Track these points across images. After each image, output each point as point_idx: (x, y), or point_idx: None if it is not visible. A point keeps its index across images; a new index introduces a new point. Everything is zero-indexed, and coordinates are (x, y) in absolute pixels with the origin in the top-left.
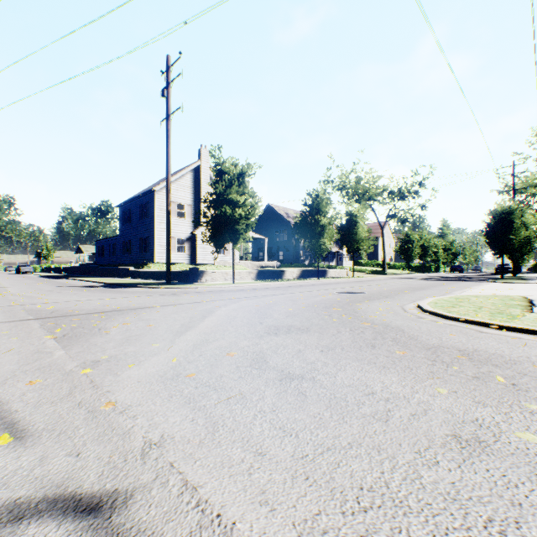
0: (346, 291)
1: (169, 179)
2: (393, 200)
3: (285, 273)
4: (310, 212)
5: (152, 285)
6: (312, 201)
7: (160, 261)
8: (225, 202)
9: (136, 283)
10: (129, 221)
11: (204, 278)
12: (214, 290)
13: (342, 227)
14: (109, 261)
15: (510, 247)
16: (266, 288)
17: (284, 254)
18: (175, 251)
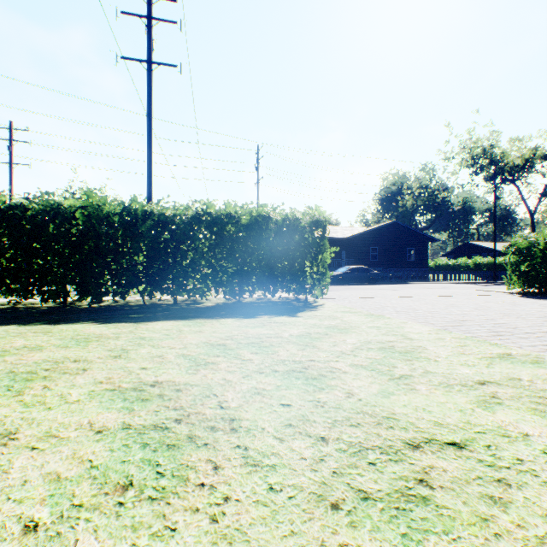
0: None
1: None
2: None
3: None
4: None
5: None
6: None
7: None
8: None
9: None
10: None
11: None
12: None
13: None
14: None
15: None
16: None
17: None
18: None
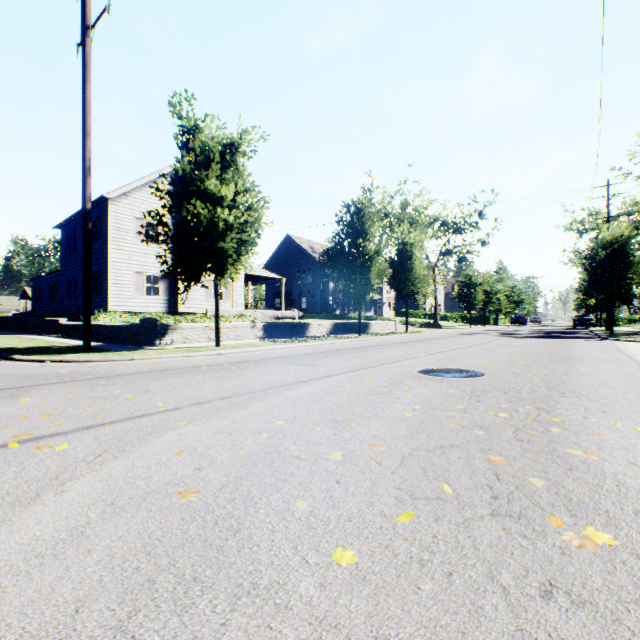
0: (437, 367)
1: (89, 148)
2: (447, 232)
3: (310, 328)
4: (349, 234)
5: (40, 355)
6: (351, 218)
7: (117, 309)
8: (199, 198)
9: (31, 347)
10: (74, 249)
11: (168, 338)
12: (155, 369)
13: (392, 261)
14: (48, 309)
15: (626, 290)
16: (274, 357)
17: (309, 301)
18: (143, 293)
